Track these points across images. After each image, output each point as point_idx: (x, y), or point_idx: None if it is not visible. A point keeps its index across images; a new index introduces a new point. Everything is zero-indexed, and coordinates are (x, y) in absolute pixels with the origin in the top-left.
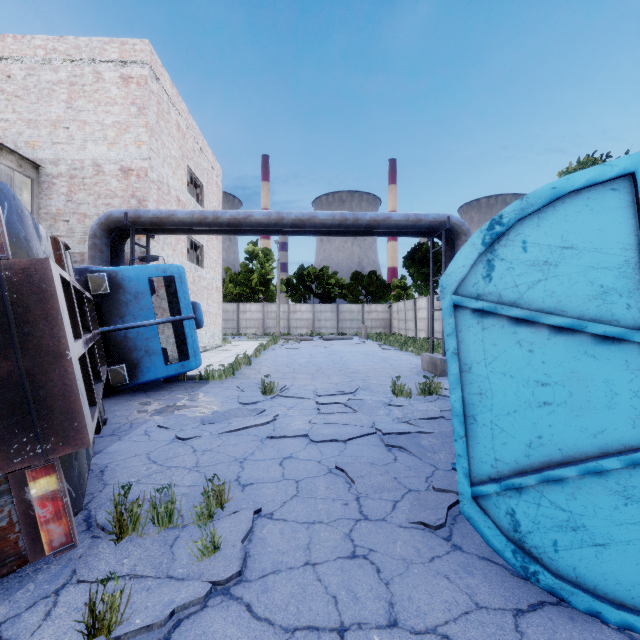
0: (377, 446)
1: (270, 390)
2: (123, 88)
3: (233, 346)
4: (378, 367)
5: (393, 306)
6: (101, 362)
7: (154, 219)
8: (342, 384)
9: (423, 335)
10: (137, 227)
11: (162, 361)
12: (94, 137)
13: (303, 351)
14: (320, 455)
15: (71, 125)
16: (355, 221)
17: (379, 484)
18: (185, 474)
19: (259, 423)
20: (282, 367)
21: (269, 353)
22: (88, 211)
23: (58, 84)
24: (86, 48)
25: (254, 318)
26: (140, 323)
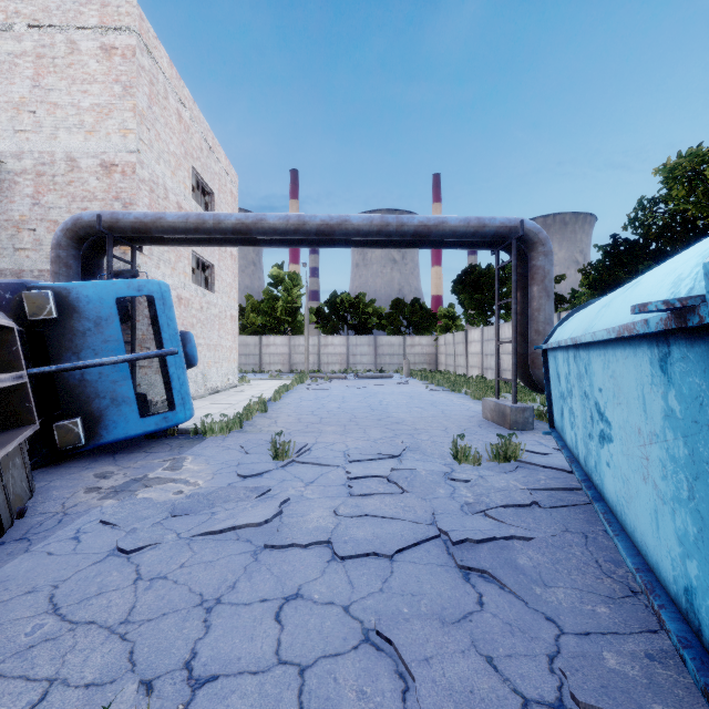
0: (444, 568)
1: (283, 453)
2: (104, 61)
3: (251, 386)
4: (427, 415)
5: (440, 339)
6: (28, 419)
7: (136, 224)
8: (383, 442)
9: (476, 373)
10: (115, 235)
11: (136, 412)
12: (67, 124)
13: (334, 393)
14: (349, 591)
15: (38, 108)
16: (399, 227)
17: (463, 684)
18: (95, 647)
19: (253, 522)
20: (306, 415)
21: (293, 395)
22: (60, 217)
23: (22, 56)
24: (57, 11)
25: (279, 353)
26: (97, 361)
